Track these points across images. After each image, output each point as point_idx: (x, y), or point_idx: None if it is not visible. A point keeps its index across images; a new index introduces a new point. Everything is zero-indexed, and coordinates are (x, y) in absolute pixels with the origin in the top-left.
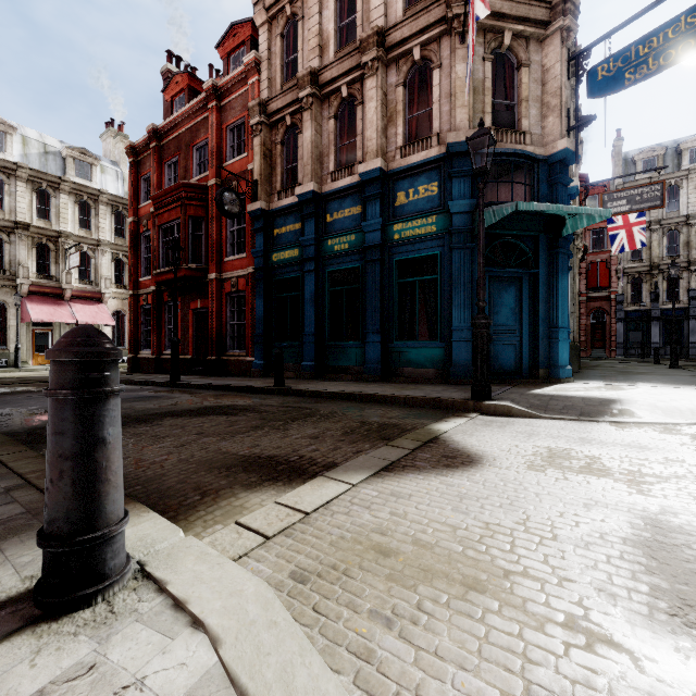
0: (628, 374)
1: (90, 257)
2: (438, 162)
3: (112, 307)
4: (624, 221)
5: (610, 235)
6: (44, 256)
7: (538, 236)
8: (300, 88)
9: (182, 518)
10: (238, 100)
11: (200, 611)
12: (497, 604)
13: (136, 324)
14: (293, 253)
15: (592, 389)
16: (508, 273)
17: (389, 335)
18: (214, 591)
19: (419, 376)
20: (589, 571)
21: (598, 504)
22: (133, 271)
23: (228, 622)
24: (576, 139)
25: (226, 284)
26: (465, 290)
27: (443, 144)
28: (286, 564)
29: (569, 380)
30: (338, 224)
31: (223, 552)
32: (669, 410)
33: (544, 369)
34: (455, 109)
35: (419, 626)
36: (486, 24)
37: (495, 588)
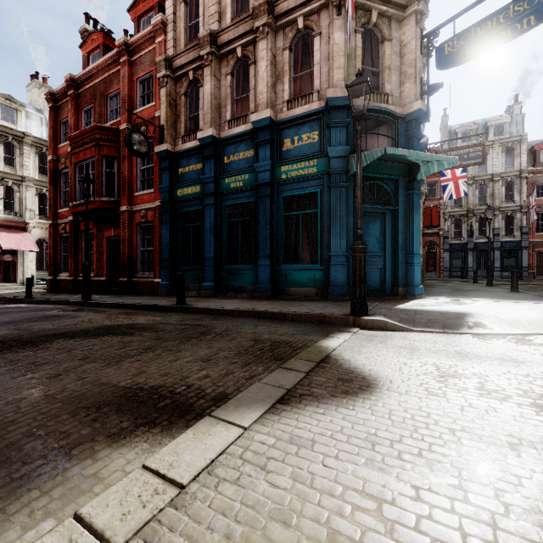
0: (461, 291)
1: (15, 191)
2: (319, 114)
3: (36, 235)
4: (452, 175)
5: (442, 185)
6: None
7: (398, 179)
8: (201, 47)
9: None
10: (147, 56)
11: None
12: None
13: (55, 250)
14: (195, 189)
15: (443, 304)
16: (374, 209)
17: (278, 260)
18: None
19: (302, 294)
20: None
21: (524, 442)
22: (52, 203)
23: None
24: (428, 102)
25: (136, 215)
26: (341, 222)
27: (322, 99)
28: None
29: (421, 296)
30: (234, 165)
31: None
32: (512, 322)
33: (402, 287)
34: (332, 70)
35: None
36: (358, 2)
37: None
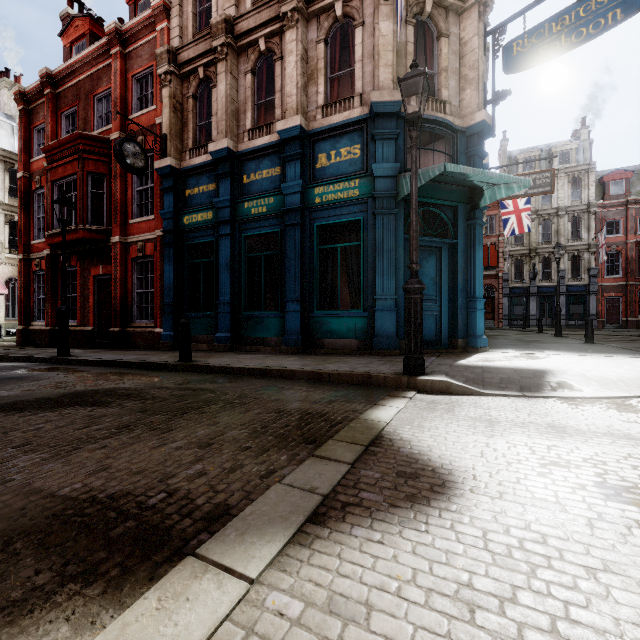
0: (528, 343)
1: None
2: (361, 124)
3: (5, 274)
4: (515, 207)
5: (503, 219)
6: None
7: (457, 207)
8: (214, 36)
9: None
10: (145, 48)
11: None
12: None
13: (27, 292)
14: (206, 216)
15: (513, 359)
16: (429, 242)
17: (310, 304)
18: None
19: (341, 347)
20: None
21: None
22: (23, 232)
23: None
24: (493, 113)
25: (132, 248)
26: (389, 258)
27: (365, 105)
28: None
29: (485, 349)
30: (256, 186)
31: None
32: (603, 381)
33: (462, 338)
34: (378, 68)
35: None
36: None
37: None
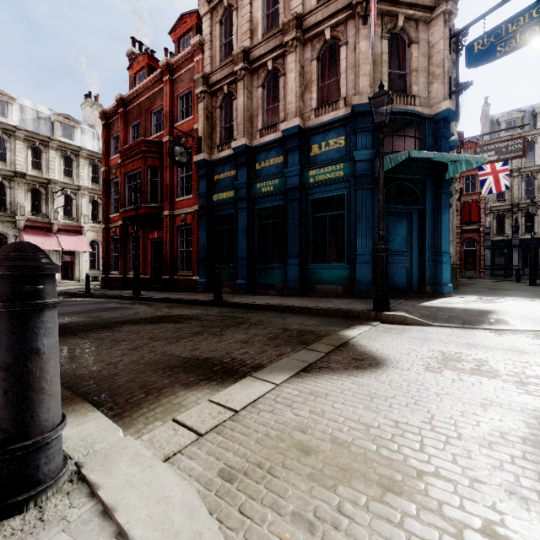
0: (496, 290)
1: (73, 199)
2: (345, 120)
3: (89, 238)
4: (492, 169)
5: (481, 180)
6: (37, 198)
7: (426, 179)
8: (235, 63)
9: (127, 414)
10: (186, 74)
11: (126, 521)
12: (414, 507)
13: (107, 251)
14: (229, 194)
15: (470, 302)
16: (401, 209)
17: (306, 259)
18: (143, 497)
19: (329, 292)
20: (497, 472)
21: (493, 403)
22: (105, 209)
23: (153, 534)
24: (457, 101)
25: (177, 219)
26: (367, 223)
27: (348, 105)
28: (216, 462)
29: (450, 294)
30: (265, 171)
31: (159, 450)
32: (537, 319)
33: (430, 286)
34: (358, 77)
35: (340, 532)
36: (384, 9)
37: (410, 490)
